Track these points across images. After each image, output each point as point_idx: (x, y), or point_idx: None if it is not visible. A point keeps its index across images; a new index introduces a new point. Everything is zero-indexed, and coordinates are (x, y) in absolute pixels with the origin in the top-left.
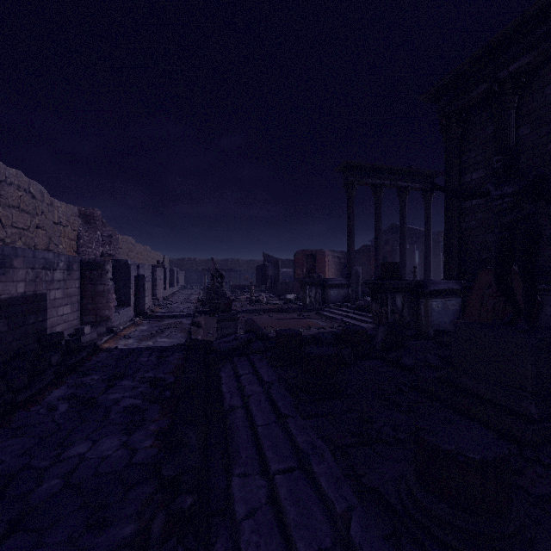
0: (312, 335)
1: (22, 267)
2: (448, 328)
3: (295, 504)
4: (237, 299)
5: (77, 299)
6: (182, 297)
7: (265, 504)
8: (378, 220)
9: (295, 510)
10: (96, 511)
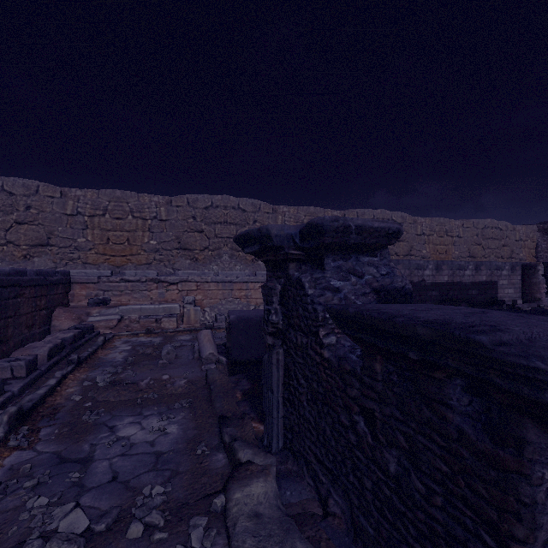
0: None
1: (484, 269)
2: None
3: None
4: None
5: (519, 286)
6: None
7: None
8: None
9: None
10: None
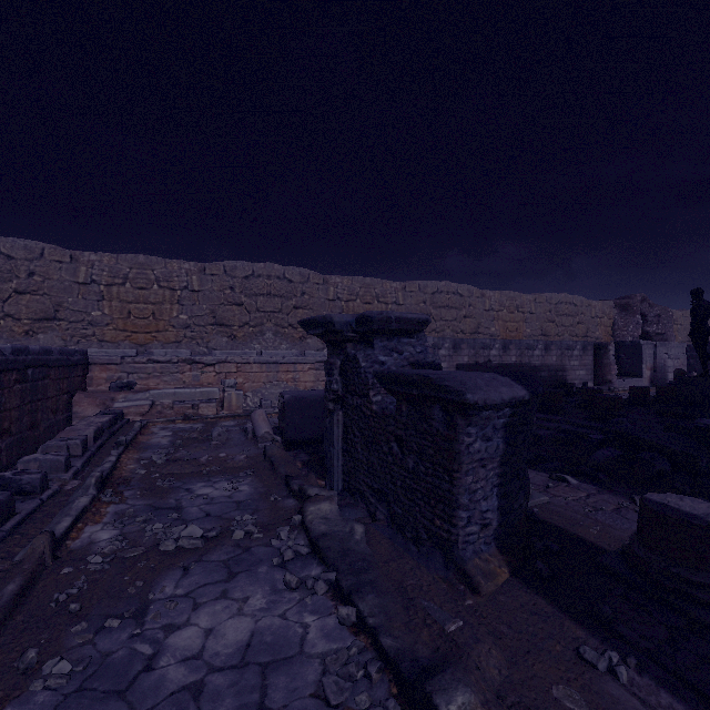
0: None
1: (555, 349)
2: None
3: None
4: None
5: (591, 367)
6: None
7: None
8: None
9: None
10: None
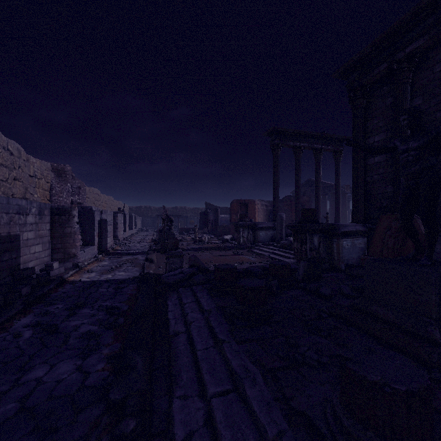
0: (245, 269)
1: None
2: (355, 262)
3: (230, 428)
4: (184, 239)
5: (48, 239)
6: (139, 238)
7: (202, 426)
8: (298, 175)
9: (230, 434)
10: (46, 435)
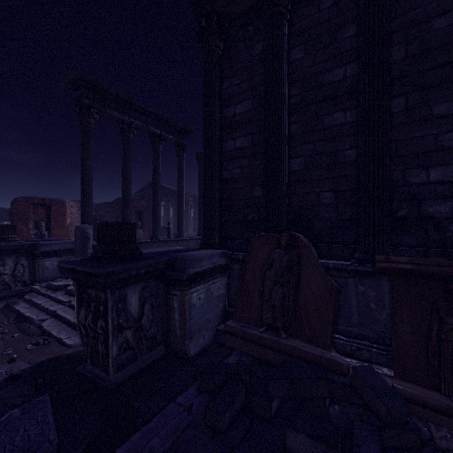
0: None
1: None
2: (212, 327)
3: None
4: None
5: None
6: None
7: None
8: (127, 166)
9: None
10: None
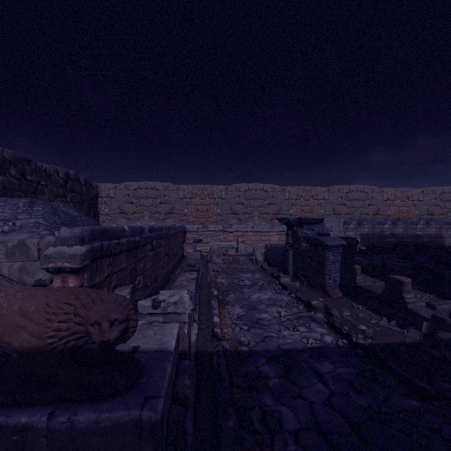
0: None
1: (434, 224)
2: None
3: None
4: None
5: None
6: None
7: None
8: None
9: None
10: None
